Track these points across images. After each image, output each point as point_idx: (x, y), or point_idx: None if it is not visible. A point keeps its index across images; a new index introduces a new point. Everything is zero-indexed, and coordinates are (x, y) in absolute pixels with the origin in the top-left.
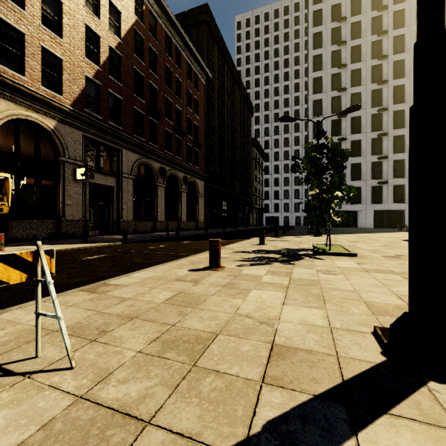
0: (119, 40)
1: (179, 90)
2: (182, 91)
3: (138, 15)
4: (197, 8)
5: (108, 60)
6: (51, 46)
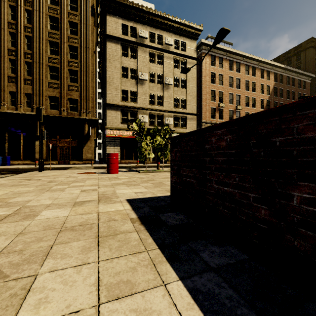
0: (269, 95)
1: (293, 96)
2: (295, 96)
3: (274, 79)
4: (304, 42)
5: (266, 105)
6: (253, 111)
